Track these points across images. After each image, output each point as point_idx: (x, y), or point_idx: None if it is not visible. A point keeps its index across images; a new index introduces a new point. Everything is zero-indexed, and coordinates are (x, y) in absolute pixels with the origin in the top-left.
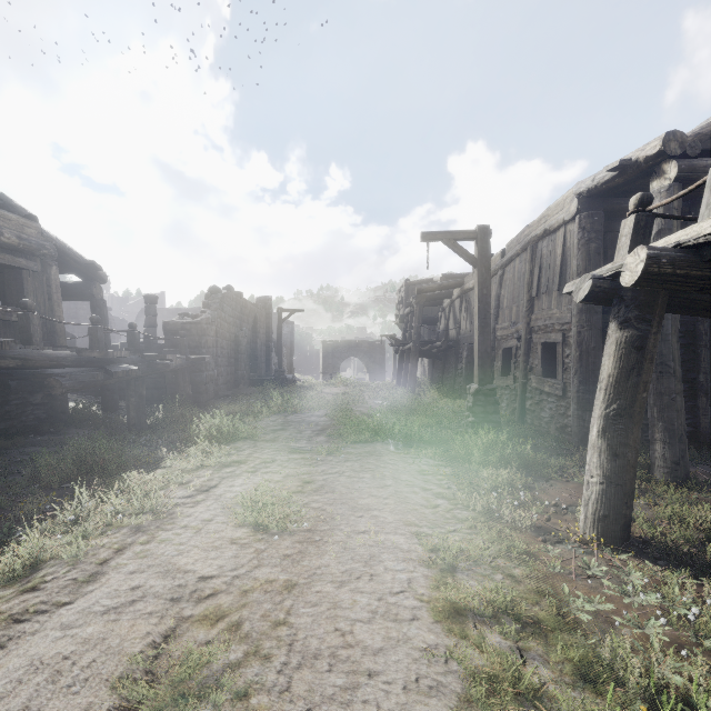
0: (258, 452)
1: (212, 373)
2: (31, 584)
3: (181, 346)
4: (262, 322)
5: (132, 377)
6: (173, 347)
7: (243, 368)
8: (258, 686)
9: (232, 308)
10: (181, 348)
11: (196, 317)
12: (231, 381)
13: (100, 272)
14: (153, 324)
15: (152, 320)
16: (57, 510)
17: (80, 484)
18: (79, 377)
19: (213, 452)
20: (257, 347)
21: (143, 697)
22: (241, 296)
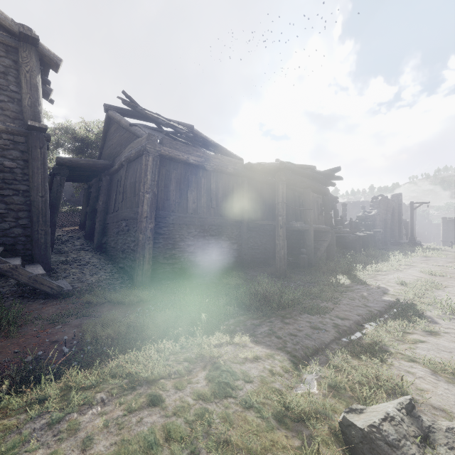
0: (420, 264)
1: (378, 238)
2: (383, 272)
3: (369, 226)
4: (396, 209)
5: (359, 237)
6: (361, 226)
7: (388, 235)
8: (442, 283)
9: (383, 205)
10: (369, 227)
11: (369, 212)
12: (382, 242)
13: (337, 199)
14: (345, 216)
15: (345, 214)
16: (369, 266)
17: (367, 263)
18: (352, 236)
19: (402, 262)
20: (393, 224)
21: (420, 281)
22: (387, 198)
